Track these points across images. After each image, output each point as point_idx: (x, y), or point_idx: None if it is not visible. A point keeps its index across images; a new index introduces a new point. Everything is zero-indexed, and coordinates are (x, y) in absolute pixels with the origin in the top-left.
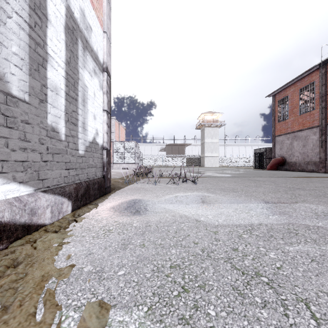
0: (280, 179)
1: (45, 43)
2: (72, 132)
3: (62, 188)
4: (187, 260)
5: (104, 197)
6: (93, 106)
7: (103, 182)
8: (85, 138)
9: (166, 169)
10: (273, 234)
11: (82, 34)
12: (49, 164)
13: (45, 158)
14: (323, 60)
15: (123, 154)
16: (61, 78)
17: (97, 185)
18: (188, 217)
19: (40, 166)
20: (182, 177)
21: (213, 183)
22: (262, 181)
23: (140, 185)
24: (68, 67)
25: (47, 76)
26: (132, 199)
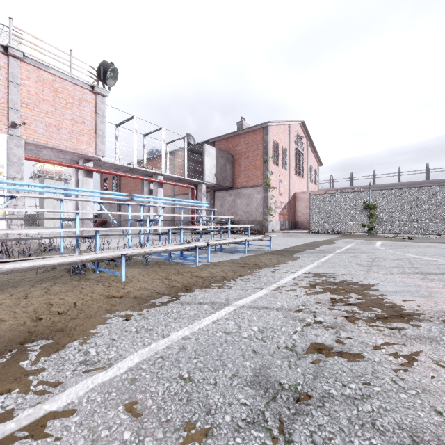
0: None
1: None
2: None
3: None
4: None
5: None
6: None
7: None
8: None
9: None
10: None
11: None
12: None
13: None
14: None
15: None
16: None
17: None
18: None
19: None
20: None
21: None
22: None
23: None
24: None
25: None
26: None
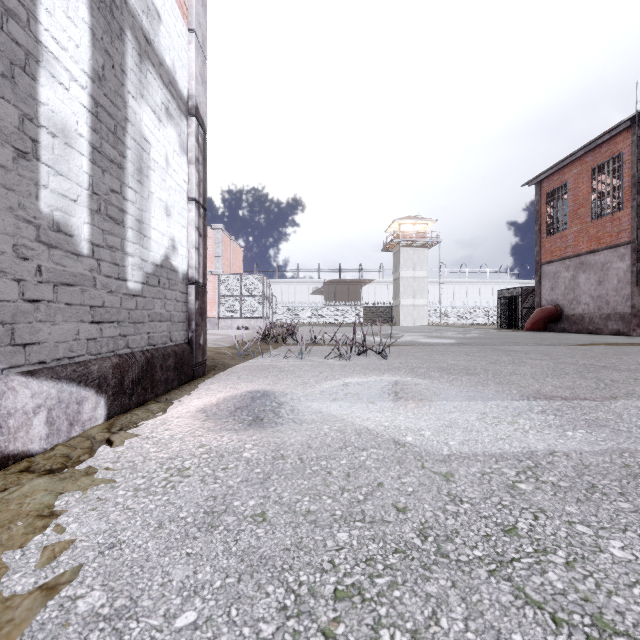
0: (558, 349)
1: (34, 17)
2: (110, 238)
3: (80, 366)
4: (383, 567)
5: (189, 385)
6: (164, 186)
7: (187, 354)
8: (143, 254)
9: (324, 330)
10: (594, 481)
11: (135, 21)
12: (46, 309)
13: (34, 292)
14: (639, 110)
15: (239, 299)
16: (80, 109)
17: (172, 359)
18: (375, 433)
19: (17, 311)
20: (357, 344)
21: (423, 356)
22: (523, 352)
23: (269, 360)
24: (100, 89)
25: (40, 97)
26: (249, 390)
